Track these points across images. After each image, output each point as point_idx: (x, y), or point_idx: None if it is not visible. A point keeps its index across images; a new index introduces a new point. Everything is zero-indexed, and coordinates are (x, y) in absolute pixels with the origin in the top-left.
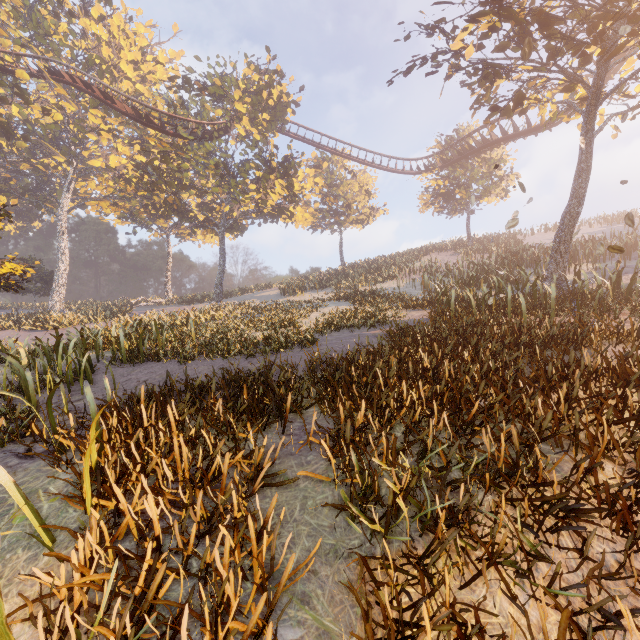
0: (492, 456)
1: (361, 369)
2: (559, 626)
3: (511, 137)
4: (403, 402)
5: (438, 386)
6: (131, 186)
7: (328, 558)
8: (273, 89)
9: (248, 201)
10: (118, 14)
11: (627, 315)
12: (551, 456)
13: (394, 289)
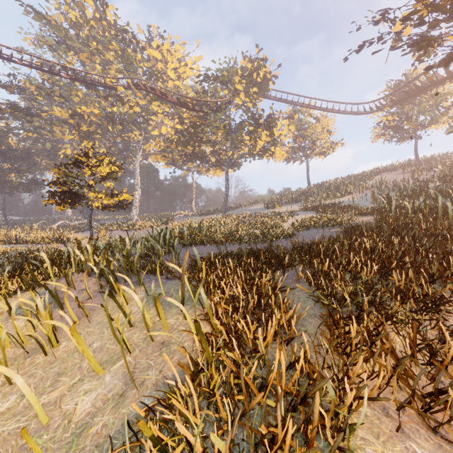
0: (399, 285)
1: (325, 247)
2: (413, 332)
3: None
4: (350, 261)
5: (373, 256)
6: (173, 144)
7: (312, 317)
8: (260, 71)
9: (244, 147)
10: (167, 42)
11: None
12: (439, 290)
13: (349, 202)
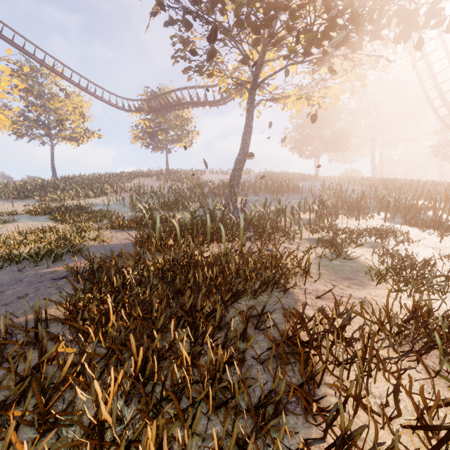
0: None
1: None
2: None
3: (196, 103)
4: None
5: None
6: None
7: None
8: None
9: None
10: None
11: (282, 240)
12: None
13: (104, 205)
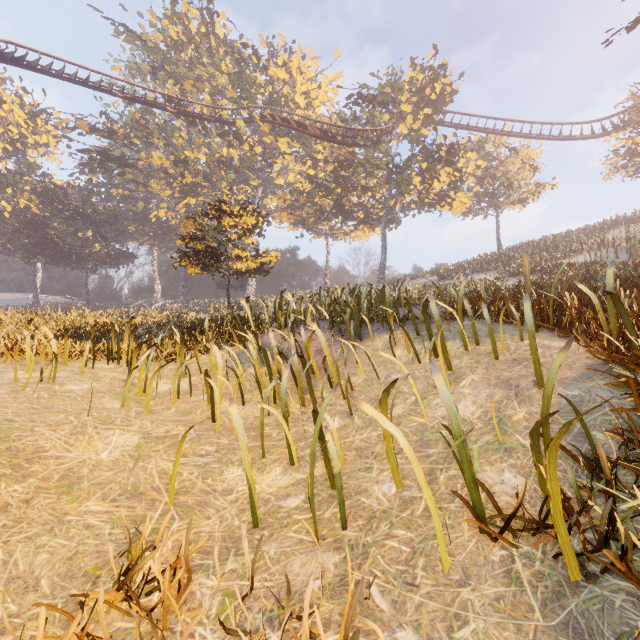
0: None
1: None
2: None
3: None
4: None
5: None
6: (303, 196)
7: None
8: (436, 83)
9: (412, 193)
10: (298, 57)
11: None
12: None
13: (586, 262)
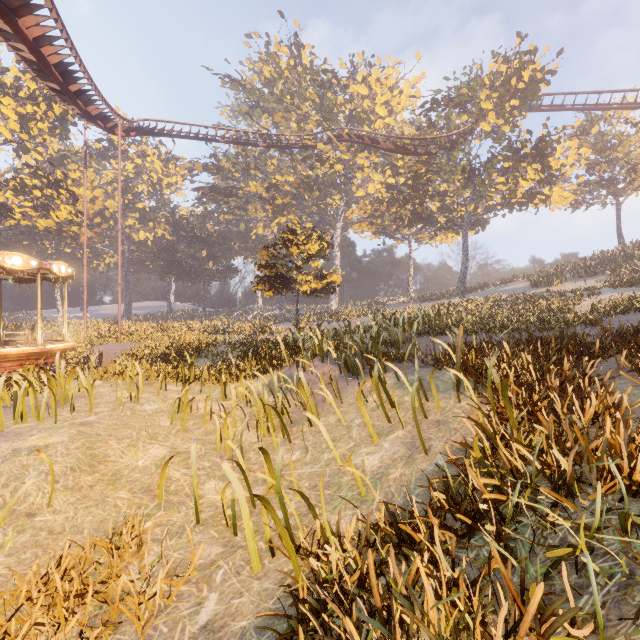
0: None
1: None
2: None
3: None
4: None
5: None
6: (383, 205)
7: None
8: (523, 71)
9: (494, 195)
10: (376, 70)
11: None
12: None
13: None
